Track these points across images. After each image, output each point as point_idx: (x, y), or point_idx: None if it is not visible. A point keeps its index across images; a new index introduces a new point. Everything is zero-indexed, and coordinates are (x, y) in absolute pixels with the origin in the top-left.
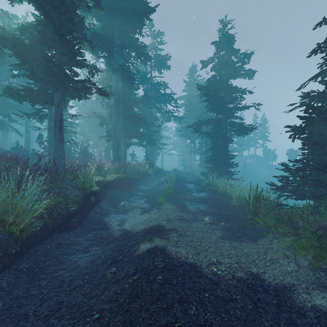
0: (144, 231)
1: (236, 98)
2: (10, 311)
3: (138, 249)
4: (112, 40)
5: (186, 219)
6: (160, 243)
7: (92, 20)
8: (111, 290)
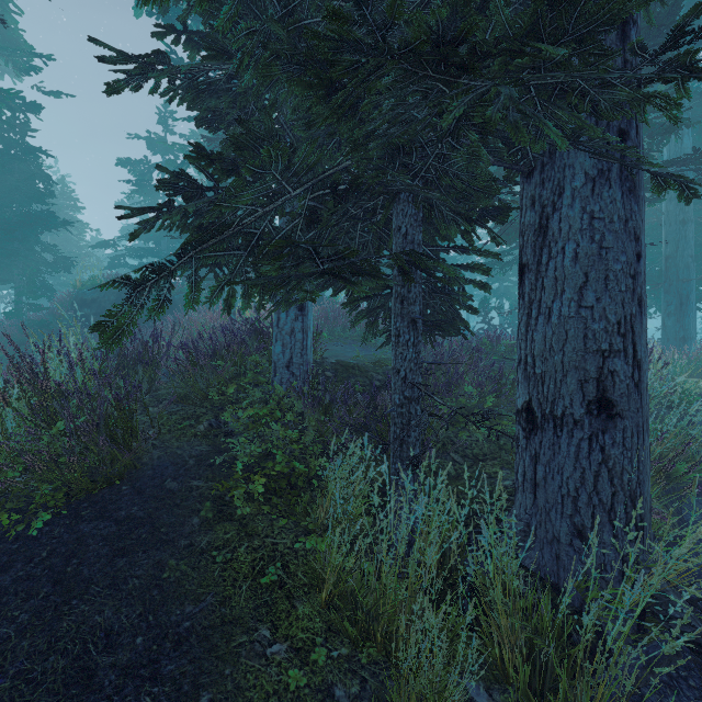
0: None
1: None
2: None
3: None
4: None
5: None
6: None
7: None
8: None
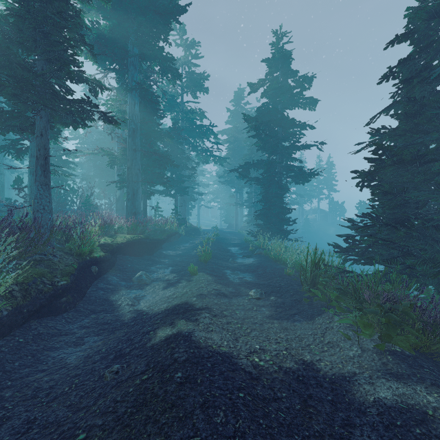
0: (165, 312)
1: (294, 135)
2: None
3: (154, 336)
4: (126, 47)
5: (225, 294)
6: (185, 327)
7: (97, 17)
8: (108, 397)
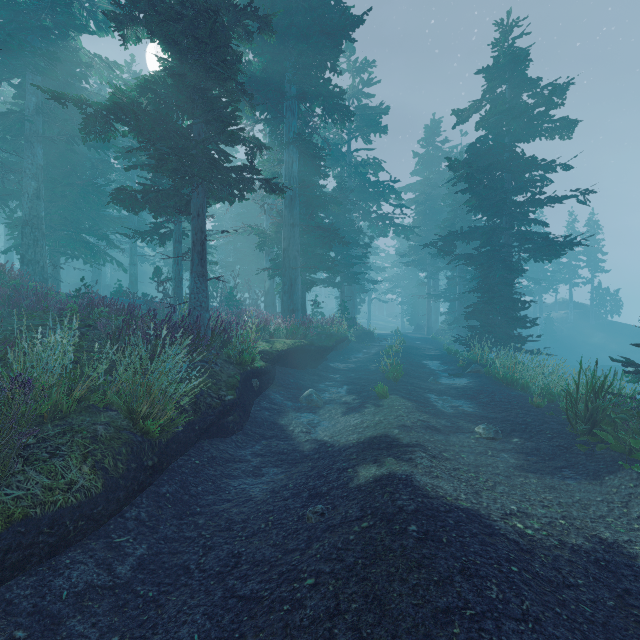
0: (359, 445)
1: (532, 182)
2: (161, 559)
3: (356, 475)
4: (282, 87)
5: (437, 429)
6: (397, 468)
7: (246, 55)
8: (324, 542)
